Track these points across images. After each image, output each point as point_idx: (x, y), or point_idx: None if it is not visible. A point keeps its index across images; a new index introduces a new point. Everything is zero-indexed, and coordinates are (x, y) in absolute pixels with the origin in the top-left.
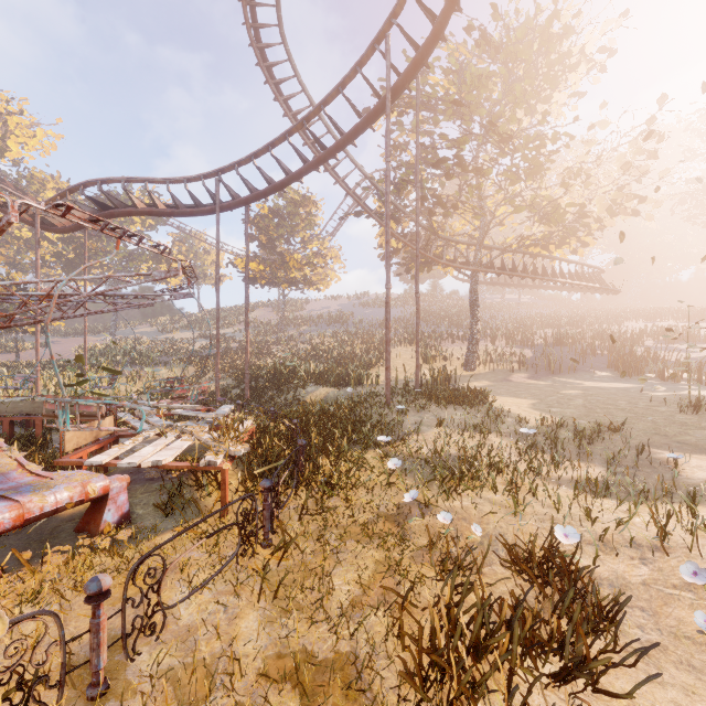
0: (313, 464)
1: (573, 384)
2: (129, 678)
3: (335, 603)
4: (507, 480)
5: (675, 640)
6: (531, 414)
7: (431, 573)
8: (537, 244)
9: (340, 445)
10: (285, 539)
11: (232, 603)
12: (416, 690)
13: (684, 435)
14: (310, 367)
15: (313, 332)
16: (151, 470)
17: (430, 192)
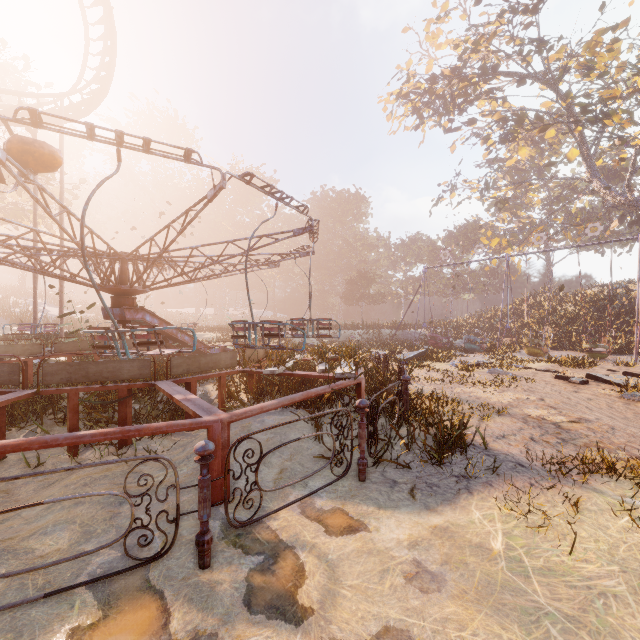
0: None
1: None
2: None
3: None
4: None
5: None
6: None
7: None
8: None
9: None
10: None
11: None
12: None
13: None
14: None
15: None
16: None
17: None
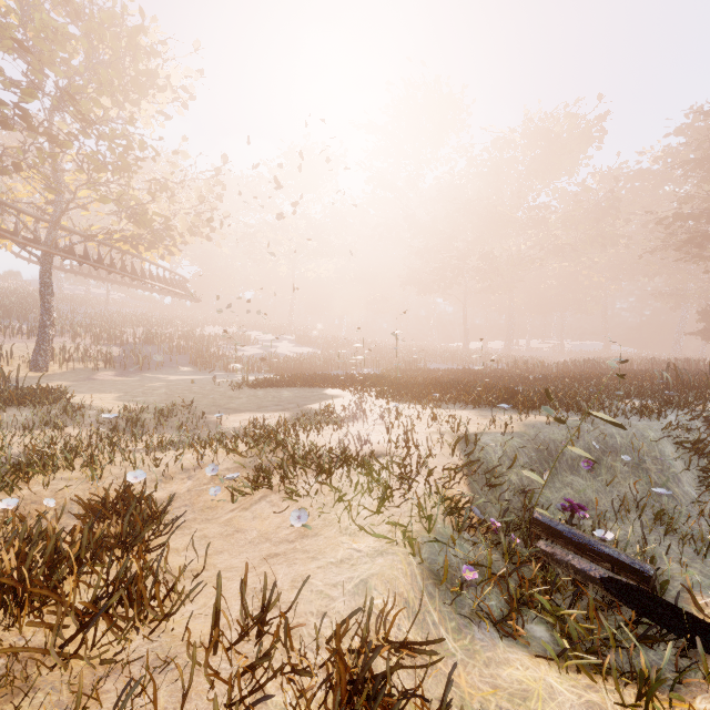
0: None
1: (160, 378)
2: None
3: None
4: (86, 458)
5: (202, 512)
6: (115, 405)
7: None
8: (126, 241)
9: None
10: None
11: None
12: None
13: (230, 404)
14: None
15: None
16: None
17: None
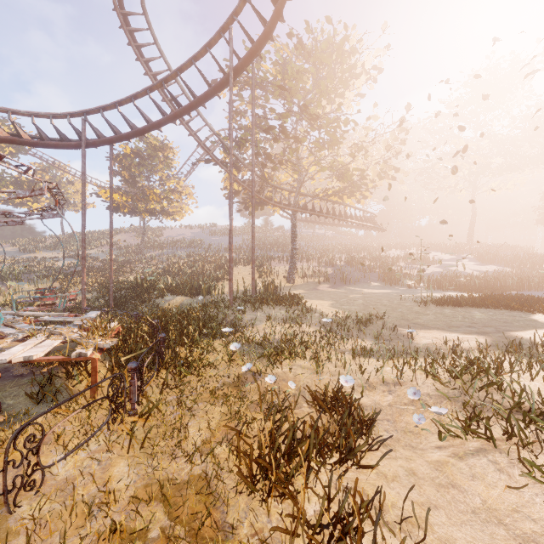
0: (172, 352)
1: (357, 291)
2: (11, 526)
3: (190, 445)
4: (313, 352)
5: (404, 434)
6: (330, 310)
7: (261, 416)
8: (336, 194)
9: (193, 337)
10: (149, 406)
11: (104, 458)
12: (248, 484)
13: (417, 319)
14: (168, 281)
15: (170, 254)
16: (20, 368)
17: (263, 150)
